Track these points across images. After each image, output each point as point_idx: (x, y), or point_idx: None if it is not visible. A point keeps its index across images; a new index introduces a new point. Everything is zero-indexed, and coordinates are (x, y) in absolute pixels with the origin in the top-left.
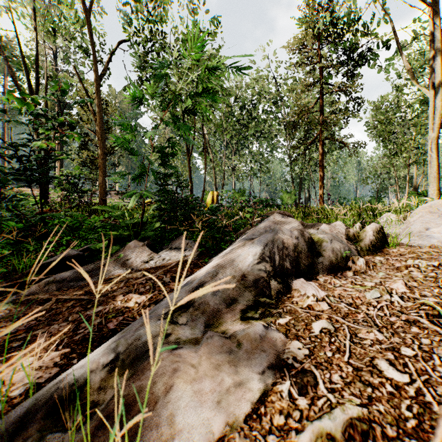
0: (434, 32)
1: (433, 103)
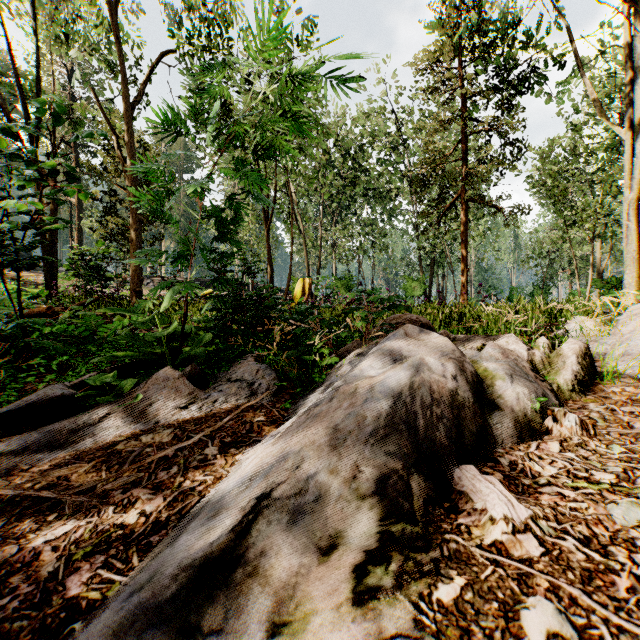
0: (633, 41)
1: (630, 148)
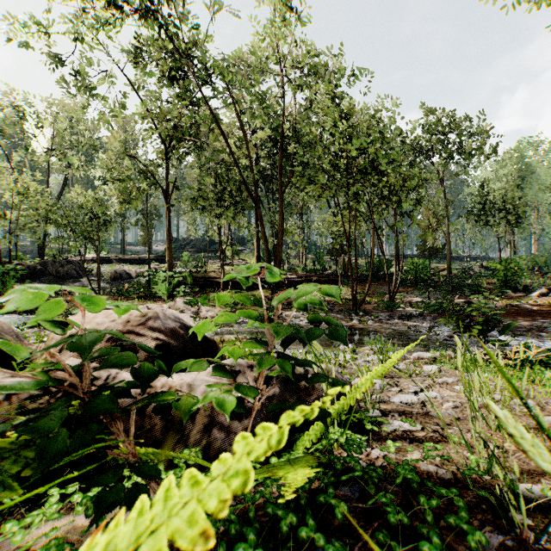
0: None
1: None
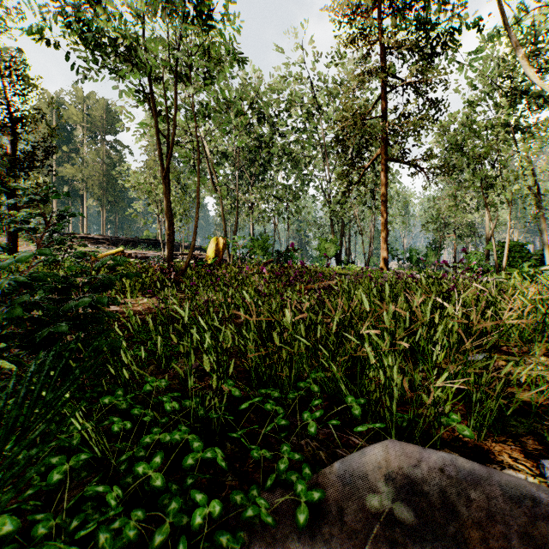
0: None
1: None
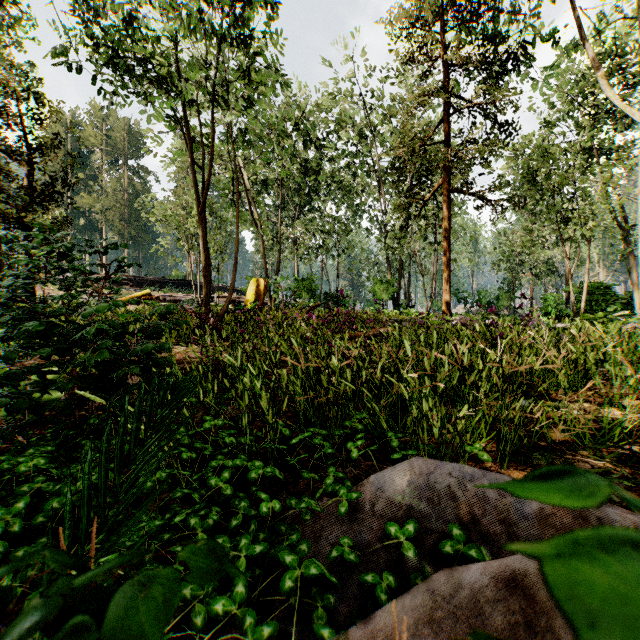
0: None
1: None
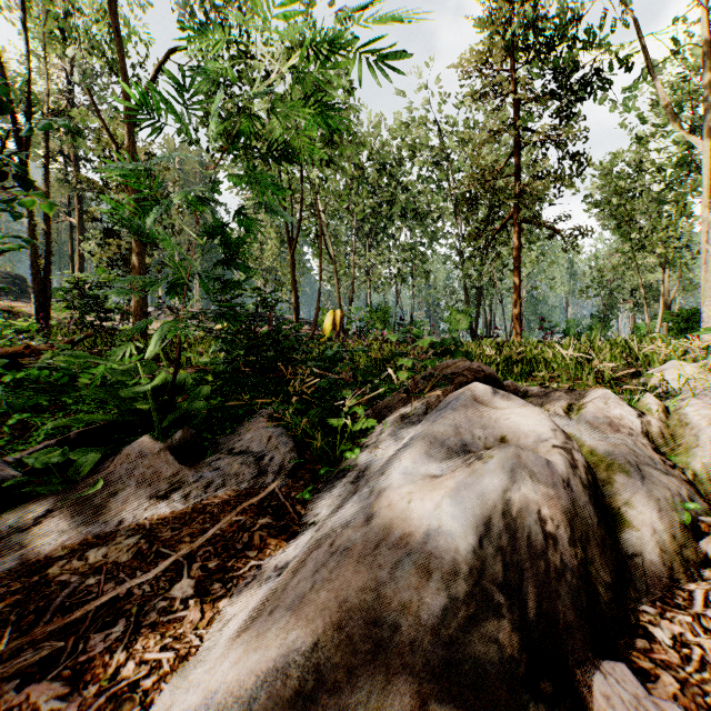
0: None
1: (709, 161)
